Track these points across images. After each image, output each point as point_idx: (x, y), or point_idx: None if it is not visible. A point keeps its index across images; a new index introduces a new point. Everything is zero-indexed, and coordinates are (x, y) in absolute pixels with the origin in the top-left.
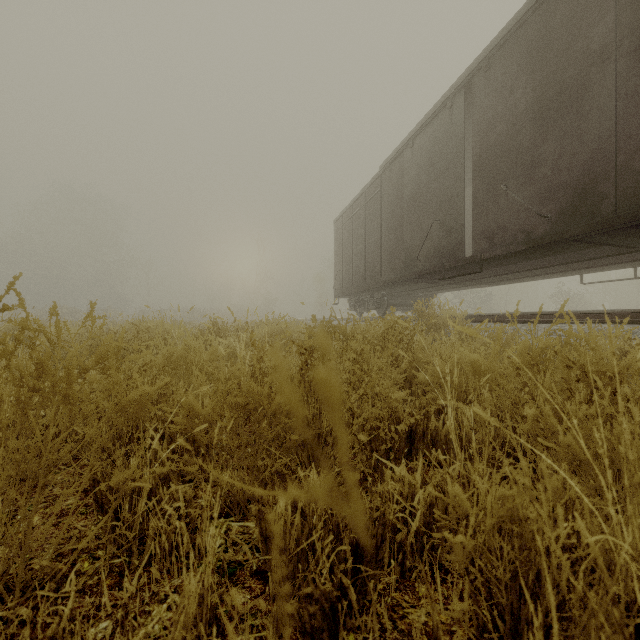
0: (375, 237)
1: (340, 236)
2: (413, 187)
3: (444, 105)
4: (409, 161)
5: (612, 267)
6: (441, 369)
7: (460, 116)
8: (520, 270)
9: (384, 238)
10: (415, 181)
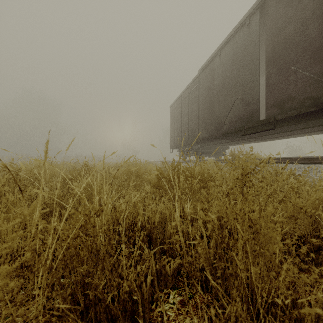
0: (195, 113)
1: (173, 114)
2: (220, 80)
3: (243, 23)
4: (218, 64)
5: None
6: None
7: (256, 28)
8: (295, 129)
9: (201, 113)
10: (222, 76)
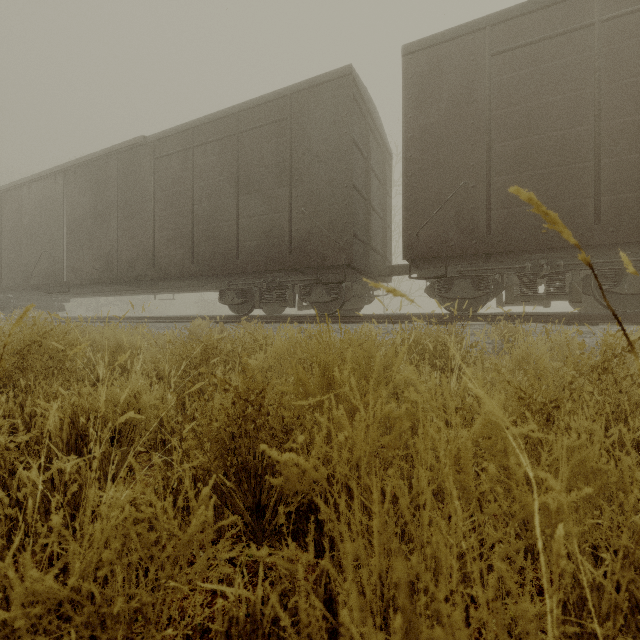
0: None
1: None
2: (30, 219)
3: (51, 175)
4: (27, 197)
5: (166, 292)
6: None
7: (61, 189)
8: (106, 291)
9: (5, 250)
10: (32, 215)
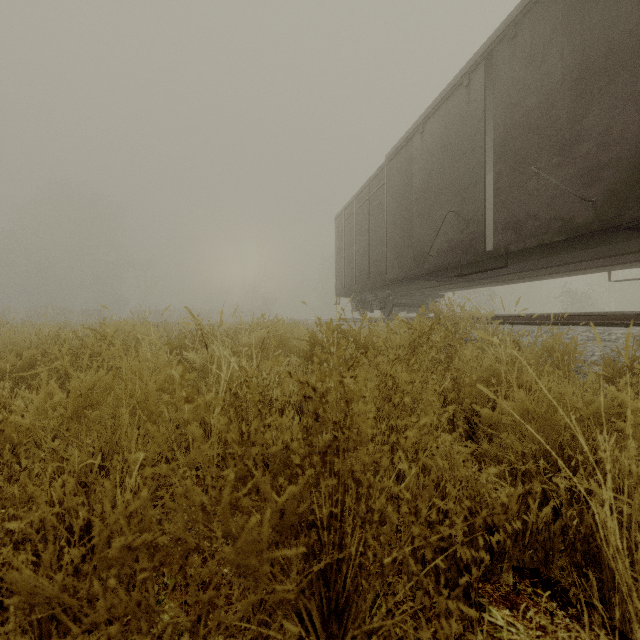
0: (380, 232)
1: (342, 232)
2: (423, 176)
3: (460, 83)
4: (419, 148)
5: None
6: (524, 405)
7: (479, 93)
8: (546, 266)
9: (390, 233)
10: (426, 169)
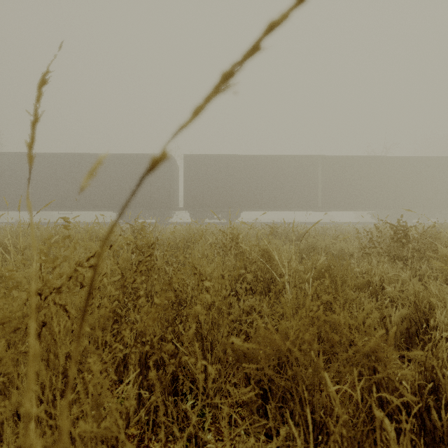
0: None
1: None
2: None
3: (18, 155)
4: None
5: None
6: None
7: (26, 163)
8: (44, 210)
9: None
10: None
